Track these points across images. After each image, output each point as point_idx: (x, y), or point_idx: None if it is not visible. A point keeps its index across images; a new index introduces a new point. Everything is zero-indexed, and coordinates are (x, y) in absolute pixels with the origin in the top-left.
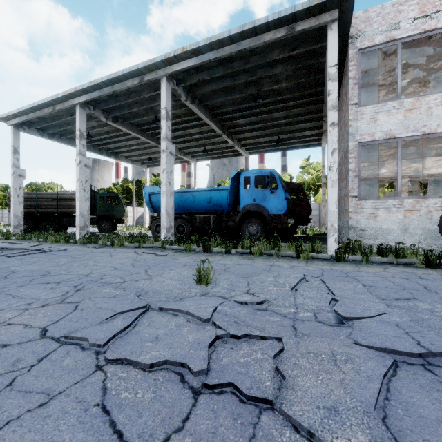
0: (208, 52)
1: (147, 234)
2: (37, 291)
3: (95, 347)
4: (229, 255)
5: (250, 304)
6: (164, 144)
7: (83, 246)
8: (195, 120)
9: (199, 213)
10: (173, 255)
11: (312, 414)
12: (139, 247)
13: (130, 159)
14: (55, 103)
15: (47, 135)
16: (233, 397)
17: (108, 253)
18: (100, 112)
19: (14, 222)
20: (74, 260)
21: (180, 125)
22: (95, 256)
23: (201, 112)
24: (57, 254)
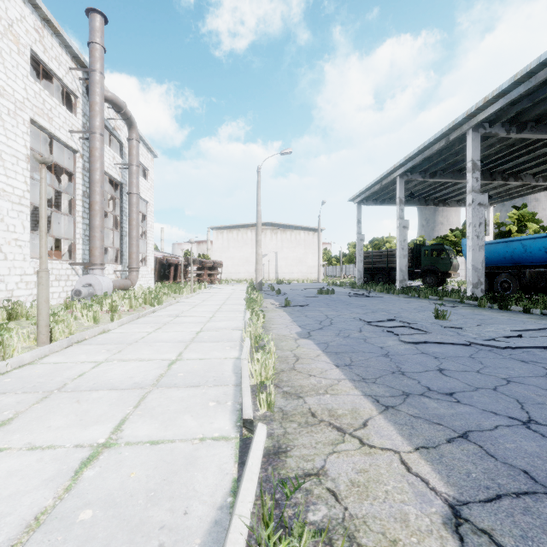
0: (517, 87)
1: (458, 289)
2: (357, 310)
3: (366, 322)
4: (523, 314)
5: (446, 327)
6: (470, 198)
7: (396, 296)
8: (542, 139)
9: (535, 265)
10: (460, 308)
11: (405, 337)
12: (439, 300)
13: (462, 201)
14: (382, 180)
15: (379, 203)
16: (391, 334)
17: (408, 301)
18: (417, 174)
19: (358, 276)
20: (382, 302)
21: (519, 152)
22: (397, 302)
23: (539, 134)
24: (376, 299)
